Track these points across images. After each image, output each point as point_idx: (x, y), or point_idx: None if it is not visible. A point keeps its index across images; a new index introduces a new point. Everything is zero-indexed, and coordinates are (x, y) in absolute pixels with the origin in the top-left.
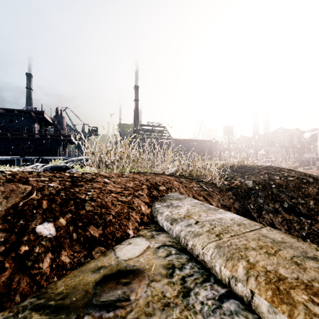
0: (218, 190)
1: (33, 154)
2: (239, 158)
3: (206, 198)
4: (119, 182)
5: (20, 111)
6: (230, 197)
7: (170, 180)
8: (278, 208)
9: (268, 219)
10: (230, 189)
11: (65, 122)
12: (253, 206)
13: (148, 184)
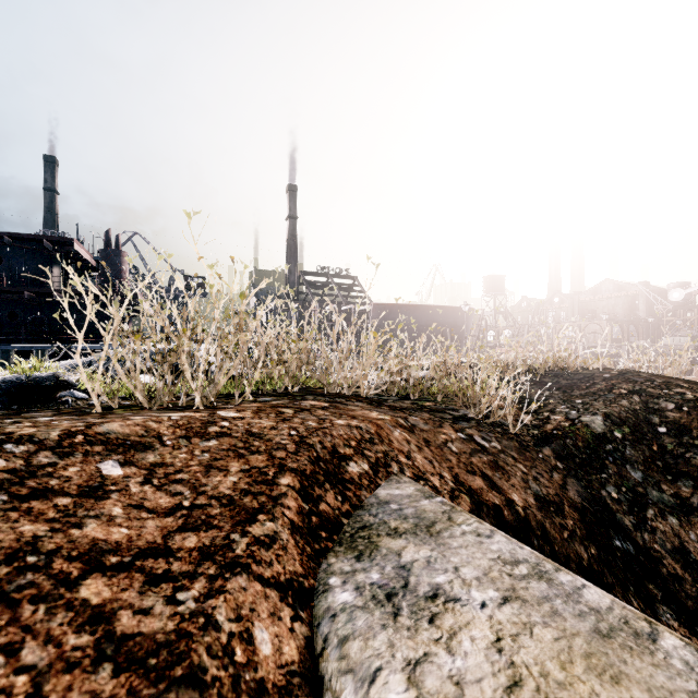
0: (515, 446)
1: (48, 339)
2: (547, 350)
3: (492, 480)
4: (177, 468)
5: (17, 238)
6: (551, 465)
7: (380, 427)
8: (689, 497)
9: (667, 534)
10: (543, 438)
11: (126, 264)
12: (618, 491)
13: (303, 461)
